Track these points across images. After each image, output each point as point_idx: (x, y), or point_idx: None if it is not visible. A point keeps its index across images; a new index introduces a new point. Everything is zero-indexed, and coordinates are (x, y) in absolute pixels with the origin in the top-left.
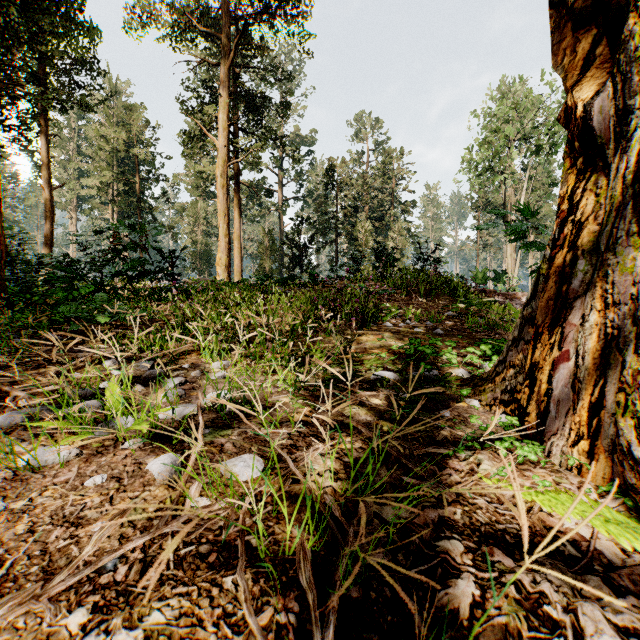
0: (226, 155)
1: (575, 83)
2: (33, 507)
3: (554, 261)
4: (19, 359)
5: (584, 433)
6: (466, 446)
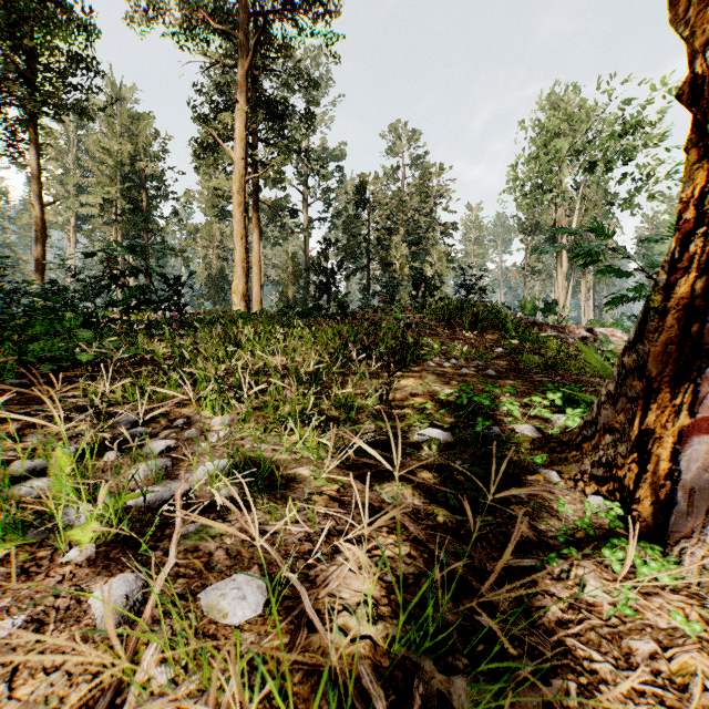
0: (243, 169)
1: (707, 41)
2: None
3: (674, 290)
4: None
5: None
6: (557, 551)
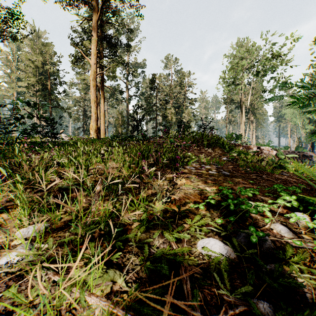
0: (95, 68)
1: None
2: None
3: None
4: None
5: None
6: None
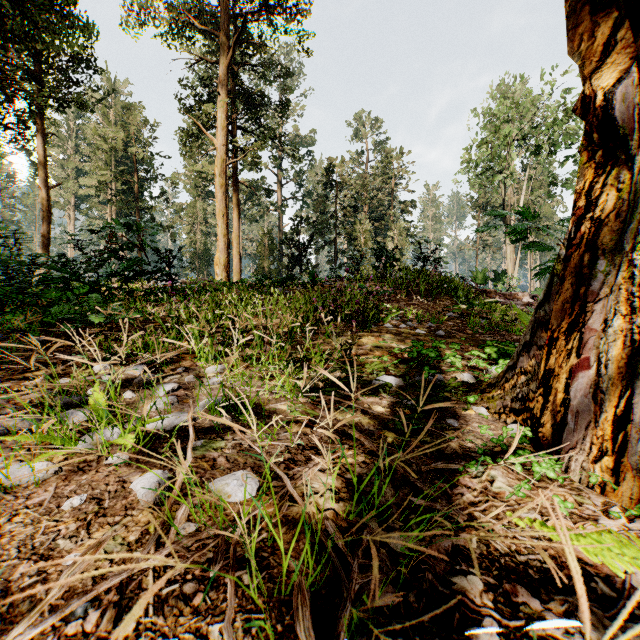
0: (225, 154)
1: (594, 70)
2: (0, 536)
3: (570, 261)
4: (6, 363)
5: (607, 448)
6: (477, 460)
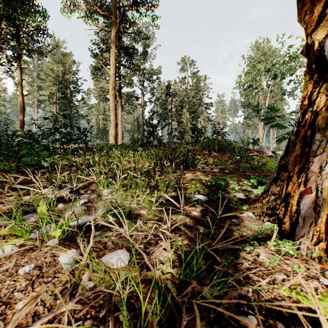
0: (114, 78)
1: (312, 30)
2: None
3: (299, 134)
4: None
5: (322, 238)
6: (249, 243)
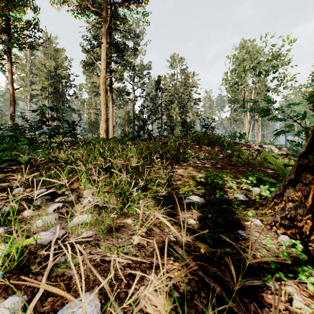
0: (105, 73)
1: None
2: None
3: None
4: None
5: None
6: (270, 272)
